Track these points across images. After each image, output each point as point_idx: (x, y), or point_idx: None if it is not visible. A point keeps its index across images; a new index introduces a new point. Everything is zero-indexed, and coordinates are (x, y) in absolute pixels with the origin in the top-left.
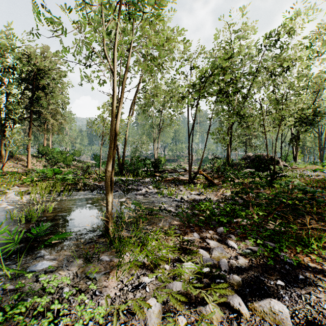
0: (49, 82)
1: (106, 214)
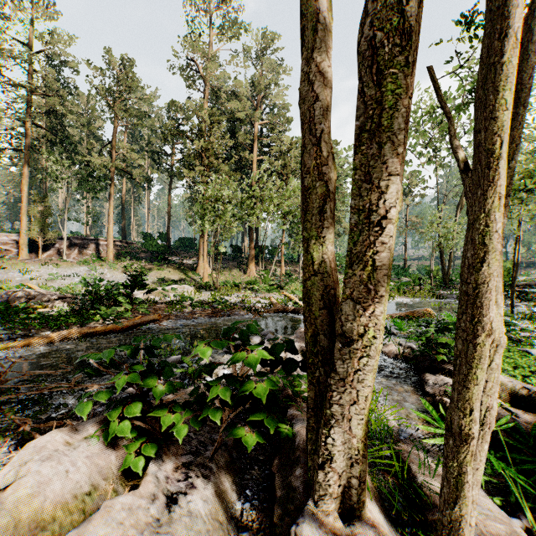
0: (337, 179)
1: (511, 305)
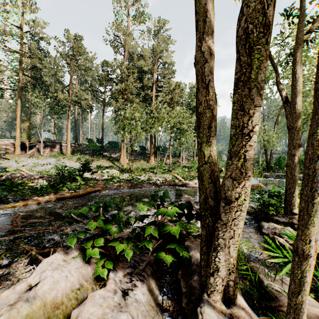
0: None
1: None
